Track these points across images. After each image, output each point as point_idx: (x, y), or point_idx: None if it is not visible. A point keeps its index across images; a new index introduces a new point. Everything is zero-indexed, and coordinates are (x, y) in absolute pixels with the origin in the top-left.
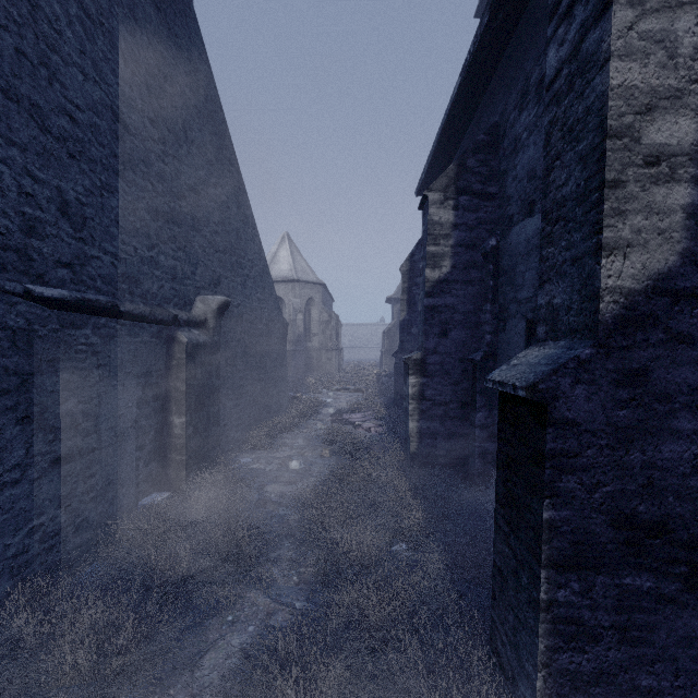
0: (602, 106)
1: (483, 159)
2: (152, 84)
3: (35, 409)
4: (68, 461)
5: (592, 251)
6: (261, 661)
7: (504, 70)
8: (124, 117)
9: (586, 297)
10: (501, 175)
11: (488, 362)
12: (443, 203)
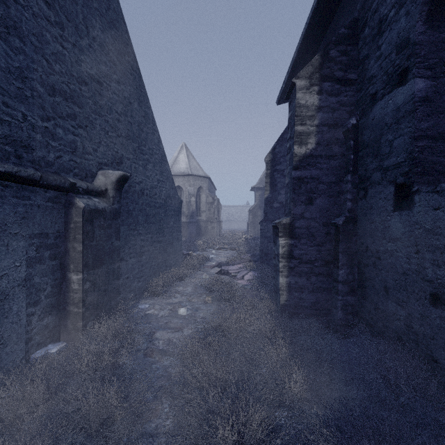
0: None
1: (344, 50)
2: None
3: None
4: None
5: None
6: None
7: None
8: None
9: None
10: (360, 62)
11: (348, 226)
12: (309, 88)
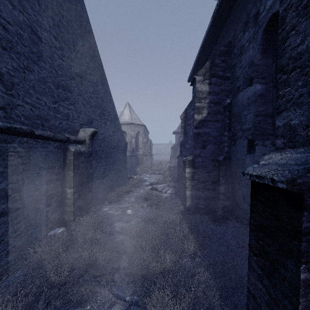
0: None
1: (223, 59)
2: (55, 19)
3: None
4: (2, 216)
5: None
6: None
7: (234, 14)
8: (38, 33)
9: None
10: (232, 67)
11: (226, 161)
12: (203, 81)
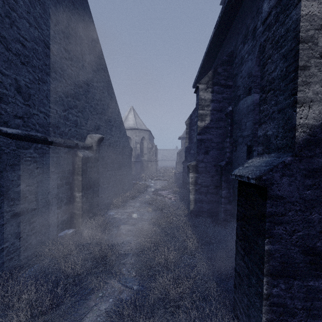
0: (296, 26)
1: (225, 68)
2: (65, 31)
3: (3, 189)
4: (21, 215)
5: (291, 105)
6: (114, 320)
7: (235, 25)
8: (51, 46)
9: (287, 129)
10: (234, 76)
11: (228, 166)
12: (206, 89)
